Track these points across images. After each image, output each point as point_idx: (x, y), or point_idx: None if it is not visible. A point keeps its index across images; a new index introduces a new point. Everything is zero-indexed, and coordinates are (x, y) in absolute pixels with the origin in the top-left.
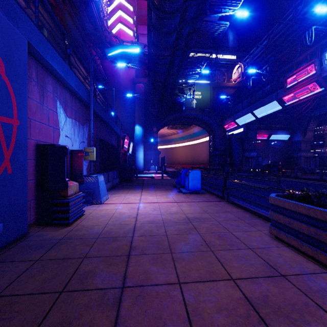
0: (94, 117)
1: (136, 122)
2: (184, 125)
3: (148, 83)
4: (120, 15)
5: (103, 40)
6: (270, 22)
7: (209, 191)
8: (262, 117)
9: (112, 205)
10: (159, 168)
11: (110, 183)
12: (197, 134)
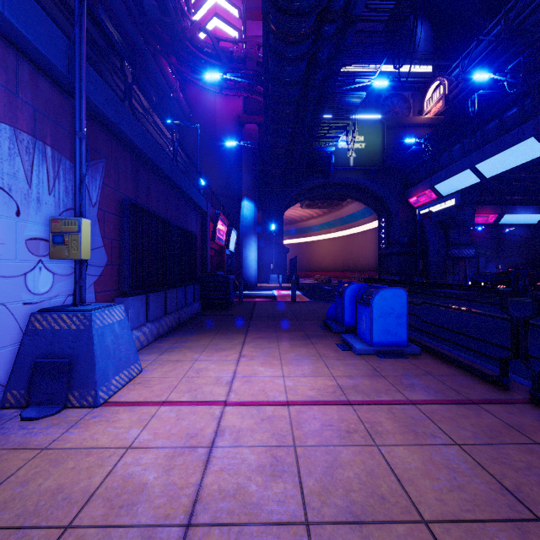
0: (126, 155)
1: (243, 194)
2: (331, 201)
3: (266, 111)
4: (215, 2)
5: (180, 34)
6: (495, 2)
7: (431, 348)
8: (495, 177)
9: (129, 413)
10: (285, 278)
11: (172, 317)
12: (356, 216)
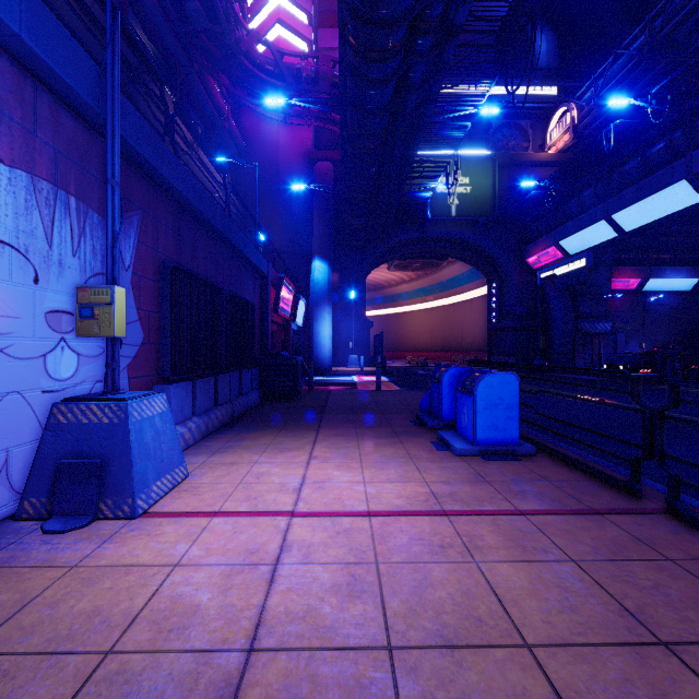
0: (167, 205)
1: (314, 252)
2: (428, 261)
3: (343, 146)
4: (278, 4)
5: (233, 48)
6: (638, 5)
7: (549, 447)
8: (637, 230)
9: (175, 525)
10: (368, 360)
11: (224, 410)
12: (459, 280)
